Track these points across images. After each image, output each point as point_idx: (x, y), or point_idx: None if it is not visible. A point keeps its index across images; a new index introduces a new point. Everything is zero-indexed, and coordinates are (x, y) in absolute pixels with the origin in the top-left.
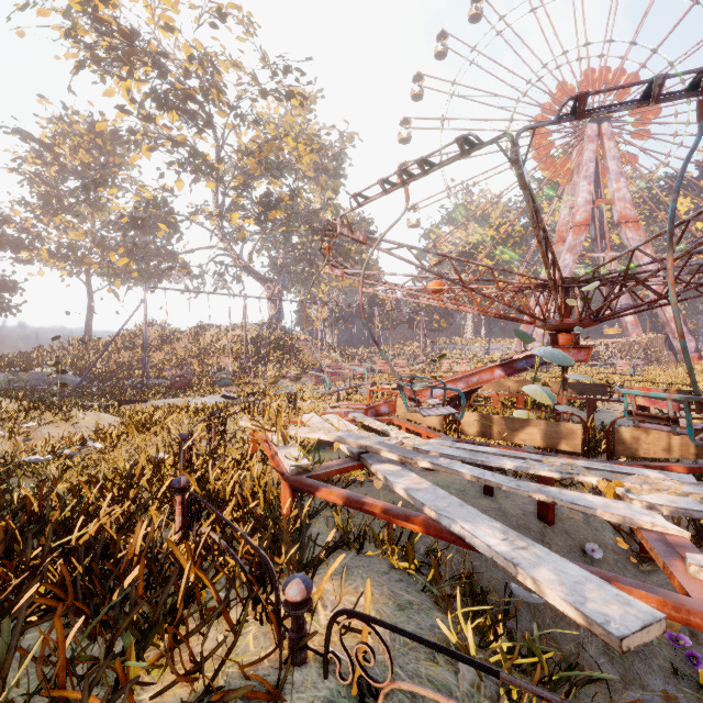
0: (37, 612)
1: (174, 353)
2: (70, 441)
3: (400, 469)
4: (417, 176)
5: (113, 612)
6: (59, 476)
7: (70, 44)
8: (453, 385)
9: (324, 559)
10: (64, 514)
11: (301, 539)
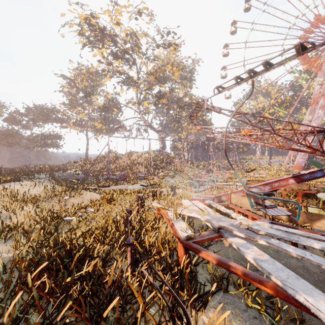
0: (69, 322)
1: (119, 164)
2: (81, 206)
3: (245, 242)
4: (254, 75)
5: (103, 322)
6: (77, 226)
7: (80, 37)
8: (262, 187)
9: (210, 301)
10: (79, 252)
11: (194, 283)
